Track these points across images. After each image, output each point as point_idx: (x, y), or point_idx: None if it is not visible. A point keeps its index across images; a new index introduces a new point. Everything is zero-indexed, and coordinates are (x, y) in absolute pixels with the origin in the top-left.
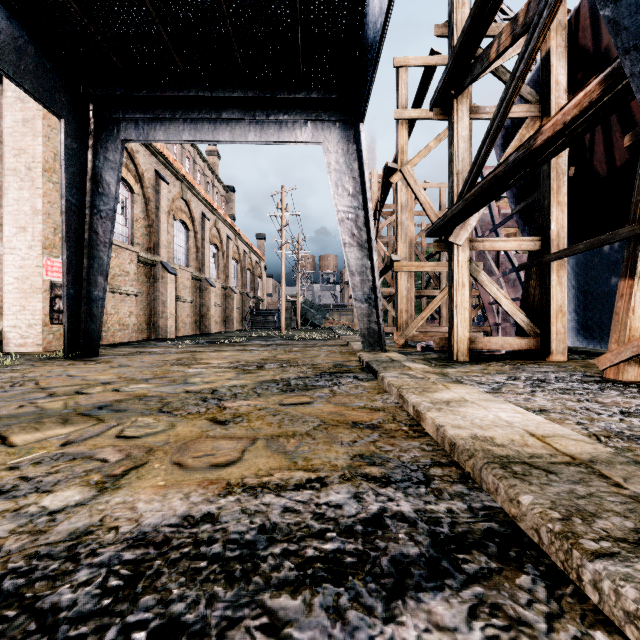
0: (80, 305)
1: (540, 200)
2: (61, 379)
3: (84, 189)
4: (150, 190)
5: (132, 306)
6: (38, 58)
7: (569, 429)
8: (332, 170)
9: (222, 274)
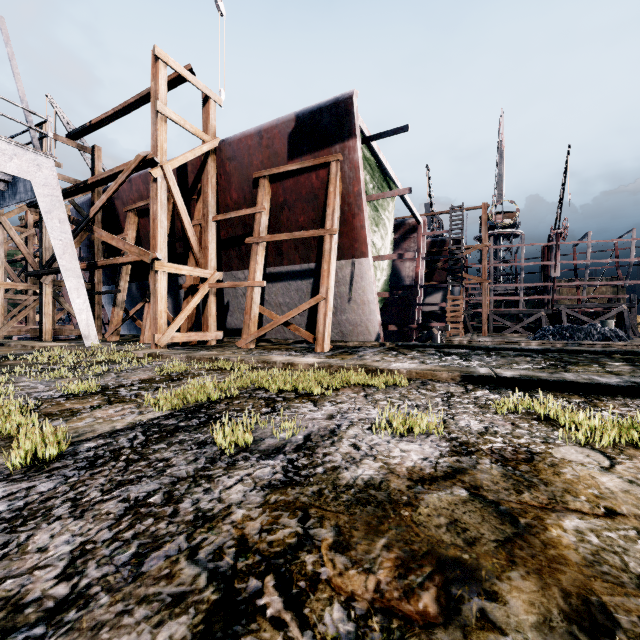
0: None
1: None
2: None
3: None
4: None
5: None
6: None
7: None
8: None
9: None
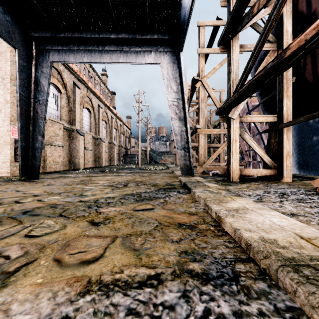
0: (28, 151)
1: (276, 95)
2: (11, 193)
3: (30, 88)
4: (70, 92)
5: (60, 152)
6: (1, 13)
7: (316, 229)
8: (165, 78)
9: (108, 136)
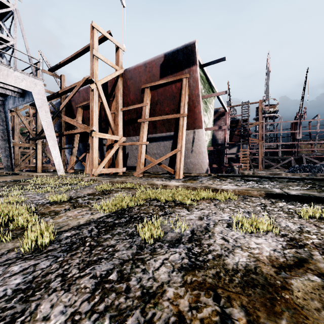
0: None
1: None
2: None
3: None
4: None
5: None
6: None
7: None
8: None
9: None
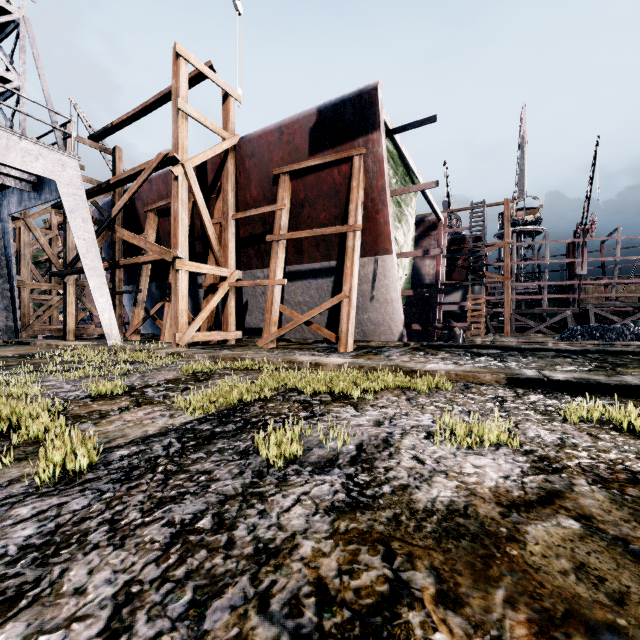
0: None
1: None
2: None
3: None
4: None
5: None
6: None
7: None
8: None
9: None
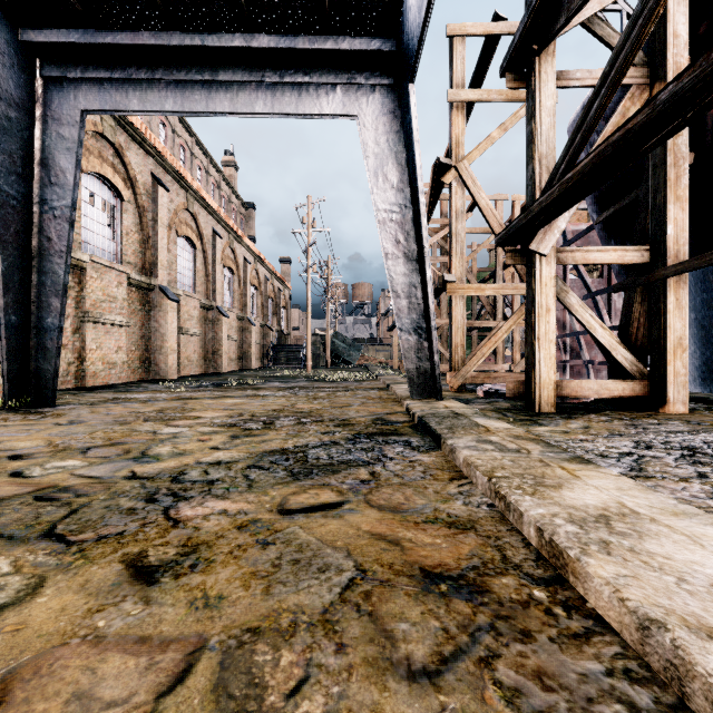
0: (28, 337)
1: (646, 198)
2: None
3: (30, 177)
4: (145, 197)
5: (120, 339)
6: None
7: None
8: (370, 154)
9: (238, 303)
